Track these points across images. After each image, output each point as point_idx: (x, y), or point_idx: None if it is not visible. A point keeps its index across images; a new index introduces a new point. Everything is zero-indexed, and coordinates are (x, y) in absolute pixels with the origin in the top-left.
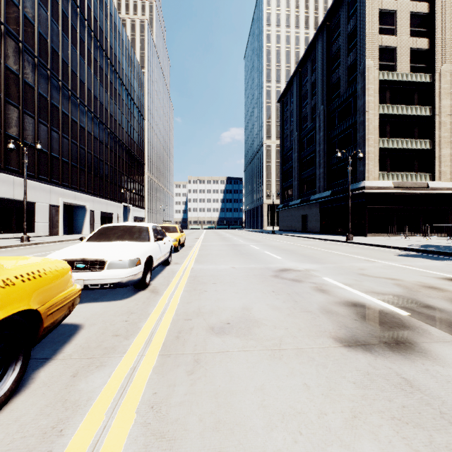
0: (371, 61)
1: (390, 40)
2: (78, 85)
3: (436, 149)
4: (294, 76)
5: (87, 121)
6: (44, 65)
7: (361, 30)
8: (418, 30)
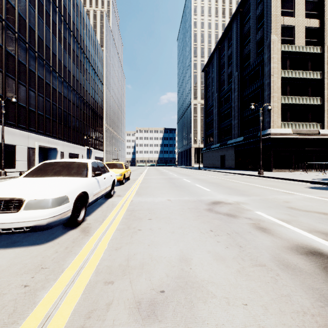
0: (275, 36)
1: (289, 20)
2: (50, 56)
3: (325, 104)
4: (215, 51)
5: (58, 84)
6: (23, 39)
7: (267, 13)
8: (311, 12)
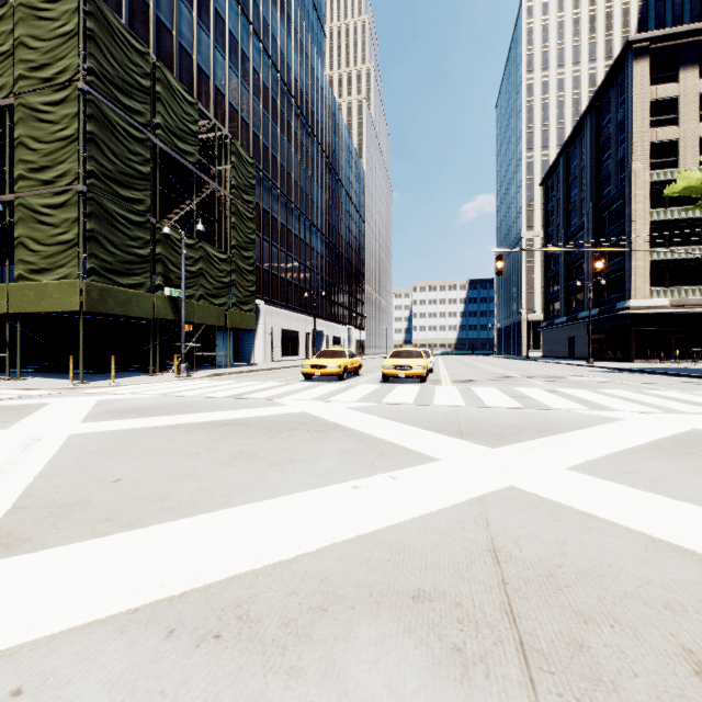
0: (640, 163)
1: (668, 133)
2: (319, 217)
3: None
4: (560, 156)
5: (324, 249)
6: (302, 214)
7: (628, 128)
8: None
